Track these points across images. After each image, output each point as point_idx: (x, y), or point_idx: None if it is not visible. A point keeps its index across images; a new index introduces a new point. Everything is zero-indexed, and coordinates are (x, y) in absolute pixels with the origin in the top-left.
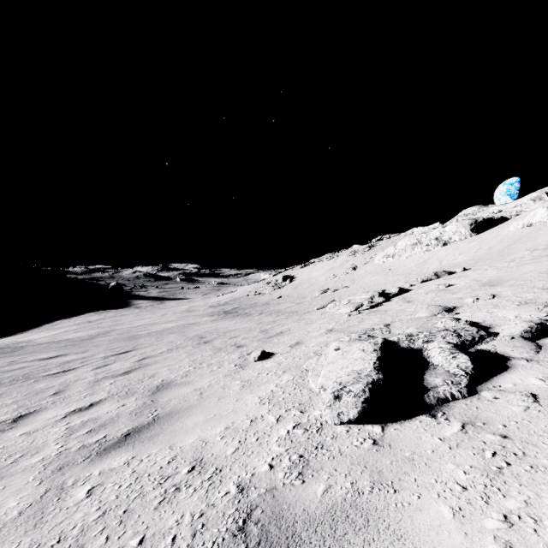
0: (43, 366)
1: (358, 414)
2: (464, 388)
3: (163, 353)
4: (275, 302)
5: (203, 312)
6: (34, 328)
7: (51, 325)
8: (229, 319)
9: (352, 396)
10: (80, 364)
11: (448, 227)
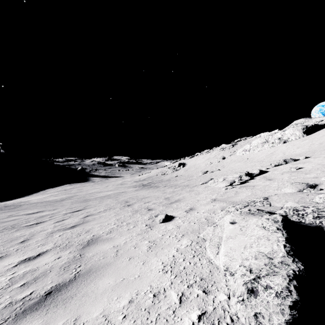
0: (26, 219)
1: (286, 324)
2: None
3: (101, 212)
4: (174, 179)
5: (130, 185)
6: (34, 193)
7: (44, 192)
8: (145, 190)
9: (273, 296)
10: (48, 218)
11: (287, 131)
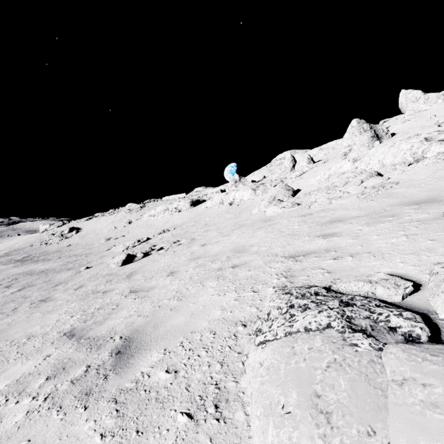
0: None
1: (121, 264)
2: (140, 258)
3: (13, 281)
4: (66, 249)
5: None
6: None
7: None
8: (33, 264)
9: (120, 262)
10: None
11: (180, 202)
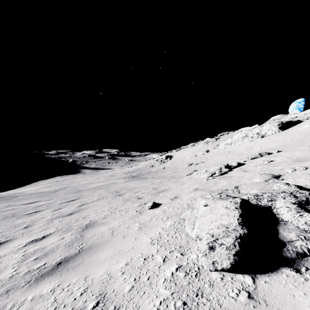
0: (24, 208)
1: (230, 265)
2: None
3: (94, 201)
4: (161, 171)
5: (120, 176)
6: (27, 185)
7: (36, 183)
8: (135, 181)
9: (224, 249)
10: (45, 207)
11: (264, 126)
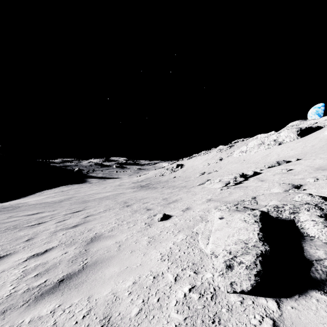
0: (27, 220)
1: (251, 287)
2: None
3: (101, 212)
4: (171, 180)
5: (128, 186)
6: (31, 195)
7: (40, 193)
8: (143, 191)
9: (244, 268)
10: (49, 219)
11: (282, 133)
